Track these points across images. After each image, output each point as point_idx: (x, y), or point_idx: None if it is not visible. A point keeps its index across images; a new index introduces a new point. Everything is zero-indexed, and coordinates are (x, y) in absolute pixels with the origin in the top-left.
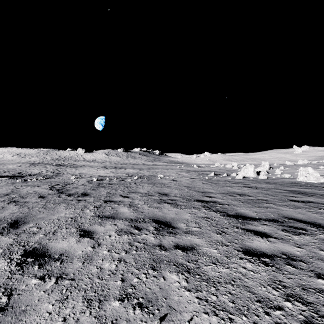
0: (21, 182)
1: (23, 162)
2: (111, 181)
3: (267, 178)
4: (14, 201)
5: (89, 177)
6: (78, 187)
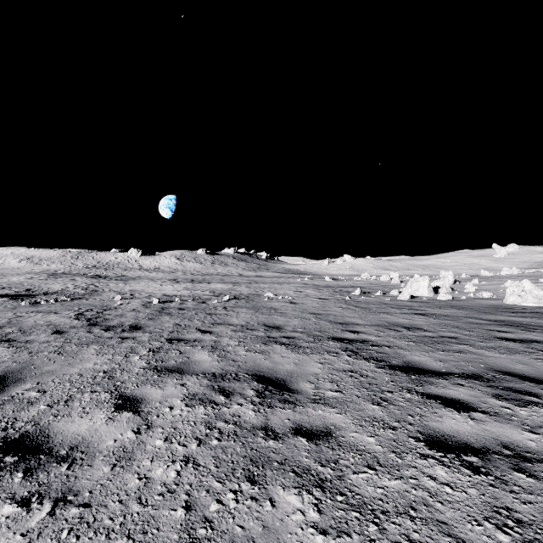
0: (29, 306)
1: (36, 272)
2: (184, 304)
3: (452, 300)
4: (9, 339)
5: (147, 298)
6: (125, 315)
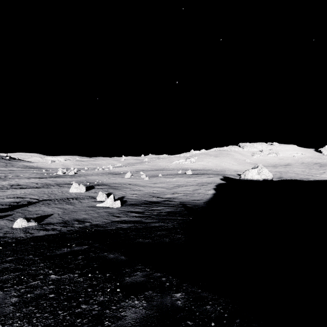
0: None
1: None
2: (2, 177)
3: (63, 174)
4: None
5: None
6: None
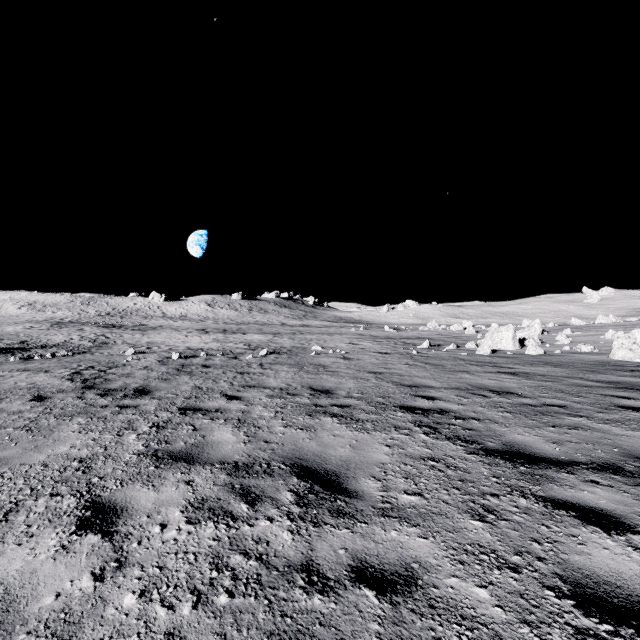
0: (18, 362)
1: (38, 321)
2: (210, 360)
3: (544, 354)
4: None
5: (166, 352)
6: (134, 374)
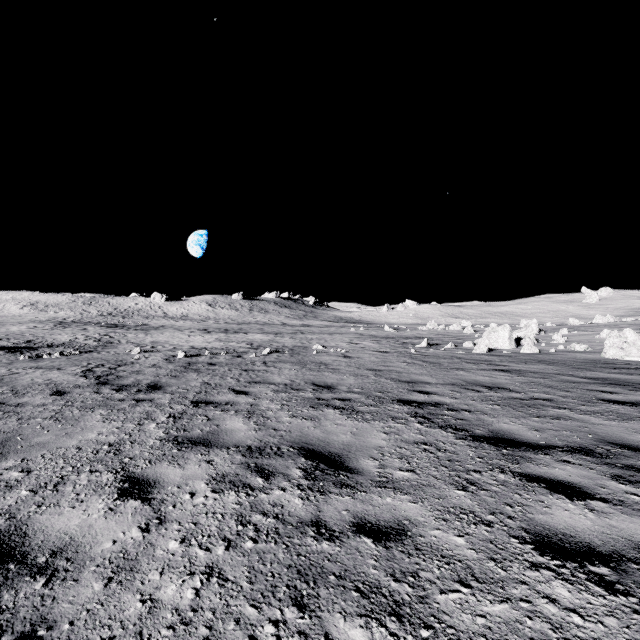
0: (28, 360)
1: (41, 320)
2: (215, 358)
3: (539, 353)
4: None
5: (171, 351)
6: (143, 371)
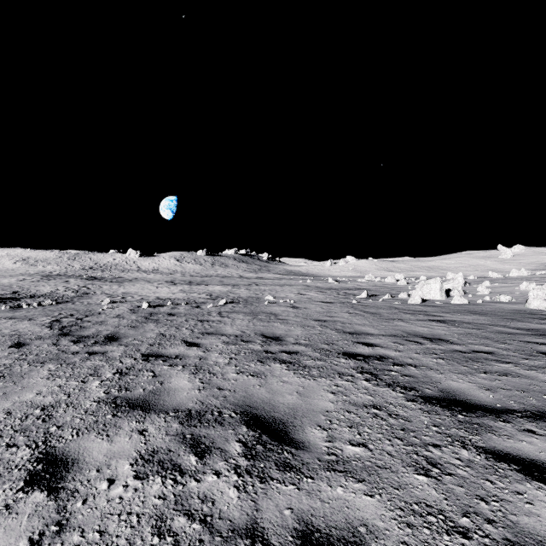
0: (8, 310)
1: (30, 274)
2: (175, 309)
3: (468, 303)
4: None
5: (138, 301)
6: (107, 322)
